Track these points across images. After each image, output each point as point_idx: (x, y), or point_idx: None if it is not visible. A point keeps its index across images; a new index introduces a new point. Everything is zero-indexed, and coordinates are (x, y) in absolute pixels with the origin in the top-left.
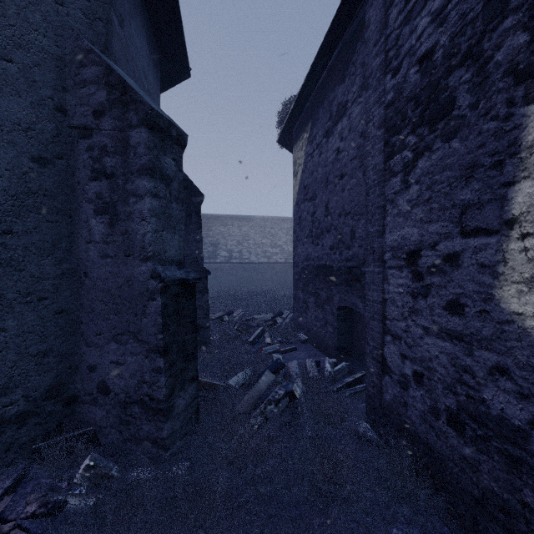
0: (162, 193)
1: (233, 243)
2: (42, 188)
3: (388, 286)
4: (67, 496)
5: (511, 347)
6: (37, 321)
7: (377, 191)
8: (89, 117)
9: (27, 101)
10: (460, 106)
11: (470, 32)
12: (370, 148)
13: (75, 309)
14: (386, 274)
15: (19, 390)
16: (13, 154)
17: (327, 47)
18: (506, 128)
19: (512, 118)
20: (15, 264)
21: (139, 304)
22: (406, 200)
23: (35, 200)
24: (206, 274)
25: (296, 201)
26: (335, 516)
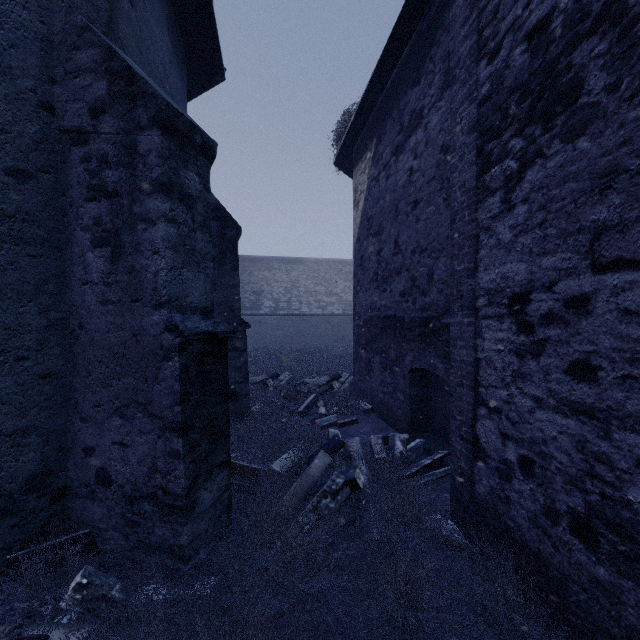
0: (181, 219)
1: (280, 290)
2: (20, 211)
3: (482, 342)
4: (48, 628)
5: None
6: (13, 389)
7: (467, 216)
8: (84, 116)
9: None
10: (591, 90)
11: None
12: (456, 161)
13: (67, 372)
14: (480, 325)
15: None
16: None
17: (397, 40)
18: None
19: None
20: None
21: (150, 365)
22: (509, 226)
23: (11, 227)
24: (244, 328)
25: (357, 237)
26: None
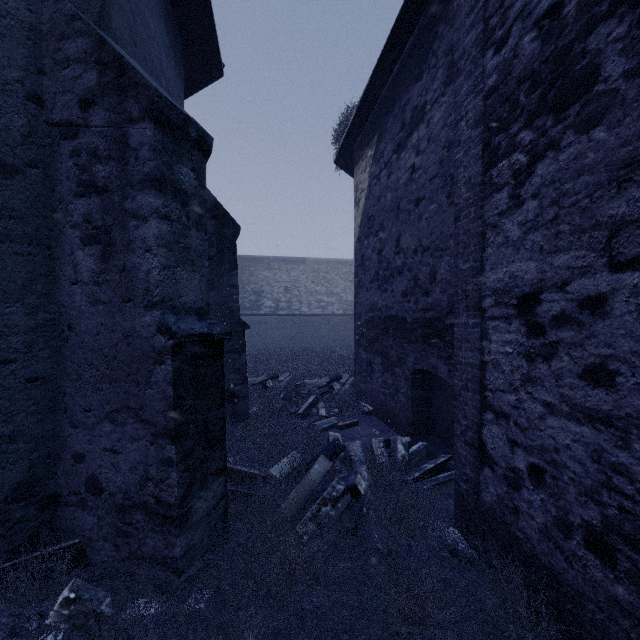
0: (175, 215)
1: (280, 290)
2: (7, 208)
3: (489, 344)
4: None
5: None
6: None
7: (472, 213)
8: (74, 108)
9: None
10: (609, 76)
11: None
12: (461, 156)
13: (56, 375)
14: (486, 327)
15: None
16: None
17: (399, 34)
18: None
19: None
20: None
21: (142, 368)
22: (517, 223)
23: None
24: (243, 328)
25: (358, 236)
26: None
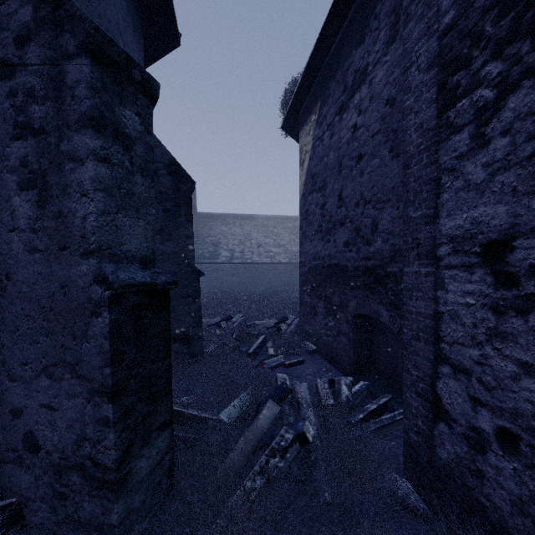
0: (116, 159)
1: (234, 242)
2: None
3: (445, 294)
4: None
5: None
6: None
7: (425, 159)
8: (9, 46)
9: None
10: None
11: None
12: (411, 103)
13: None
14: (442, 276)
15: None
16: None
17: (342, 2)
18: None
19: None
20: None
21: (79, 321)
22: (482, 164)
23: None
24: (198, 276)
25: (302, 193)
26: None
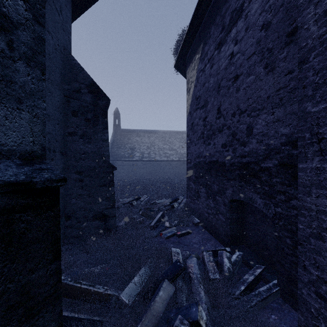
0: None
1: (144, 147)
2: None
3: None
4: None
5: None
6: None
7: None
8: None
9: None
10: None
11: None
12: None
13: None
14: None
15: None
16: None
17: None
18: None
19: None
20: None
21: None
22: None
23: None
24: (112, 169)
25: (189, 111)
26: None
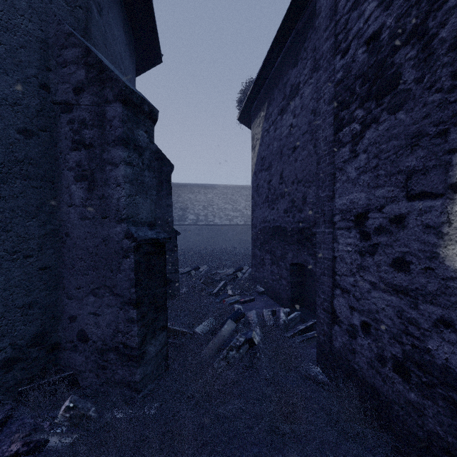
0: (135, 162)
1: (199, 208)
2: (27, 157)
3: (337, 245)
4: (48, 435)
5: (456, 302)
6: (22, 276)
7: (327, 160)
8: (70, 93)
9: (13, 79)
10: (406, 81)
11: (415, 13)
12: (320, 122)
13: (58, 265)
14: (336, 234)
15: (6, 339)
16: (1, 126)
17: (282, 36)
18: (451, 99)
19: (456, 90)
20: (3, 226)
21: (114, 261)
22: (354, 168)
23: (21, 168)
24: (176, 235)
25: (254, 171)
26: (291, 454)
